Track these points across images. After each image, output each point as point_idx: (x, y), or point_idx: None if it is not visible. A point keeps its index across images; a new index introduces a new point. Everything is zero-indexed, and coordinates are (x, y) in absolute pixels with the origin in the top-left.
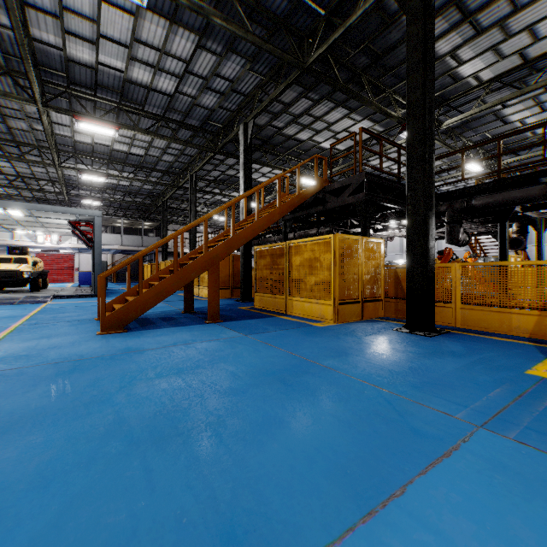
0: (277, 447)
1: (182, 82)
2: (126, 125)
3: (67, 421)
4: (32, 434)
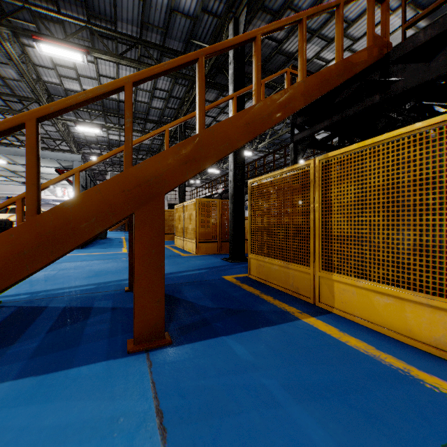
0: None
1: None
2: (97, 48)
3: None
4: None
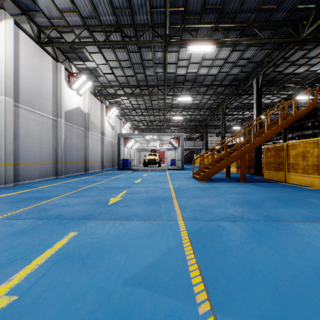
0: (280, 210)
1: (222, 68)
2: (195, 93)
3: (213, 198)
4: (207, 198)
